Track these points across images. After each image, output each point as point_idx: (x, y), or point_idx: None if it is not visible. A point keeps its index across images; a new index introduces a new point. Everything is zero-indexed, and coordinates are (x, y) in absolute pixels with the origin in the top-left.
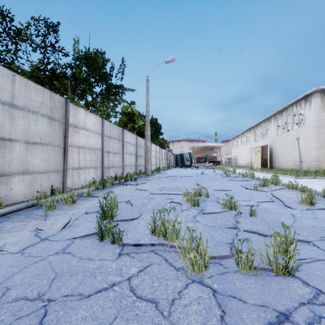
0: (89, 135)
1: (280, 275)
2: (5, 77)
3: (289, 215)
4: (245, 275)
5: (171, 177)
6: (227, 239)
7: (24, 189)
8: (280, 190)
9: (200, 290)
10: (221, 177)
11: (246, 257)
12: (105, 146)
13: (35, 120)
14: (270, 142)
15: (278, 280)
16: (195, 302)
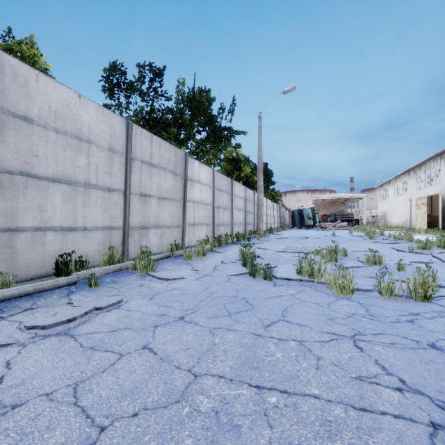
0: (202, 189)
1: (419, 301)
2: (147, 139)
3: None
4: (386, 299)
5: (292, 239)
6: (371, 283)
7: (156, 242)
8: None
9: (348, 301)
10: (361, 240)
11: (388, 286)
12: (215, 200)
13: (164, 176)
14: (443, 190)
15: (416, 303)
16: (346, 305)
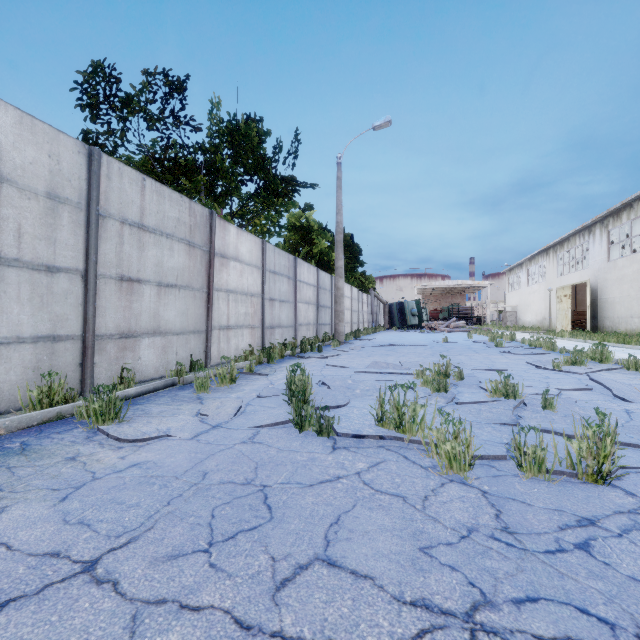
0: (242, 271)
1: (589, 483)
2: (133, 184)
3: (620, 410)
4: (531, 480)
5: (385, 347)
6: (502, 439)
7: (155, 359)
8: (608, 371)
9: (463, 489)
10: (484, 348)
11: (533, 454)
12: (267, 289)
13: (170, 248)
14: (592, 277)
15: (585, 488)
16: (457, 500)
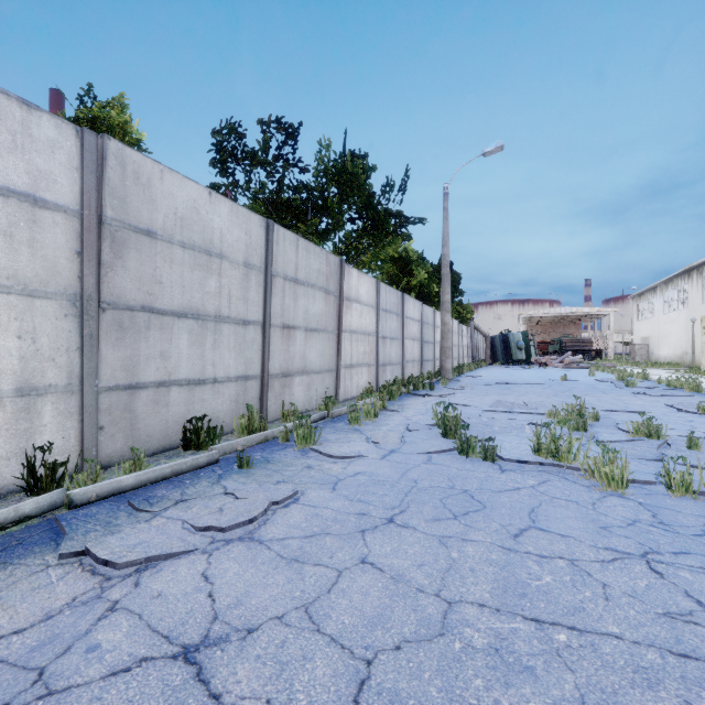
0: (362, 311)
1: None
2: (291, 245)
3: None
4: (680, 498)
5: (498, 386)
6: (649, 470)
7: (302, 395)
8: None
9: (622, 500)
10: (612, 388)
11: (681, 478)
12: (380, 327)
13: (313, 296)
14: None
15: None
16: (619, 506)
